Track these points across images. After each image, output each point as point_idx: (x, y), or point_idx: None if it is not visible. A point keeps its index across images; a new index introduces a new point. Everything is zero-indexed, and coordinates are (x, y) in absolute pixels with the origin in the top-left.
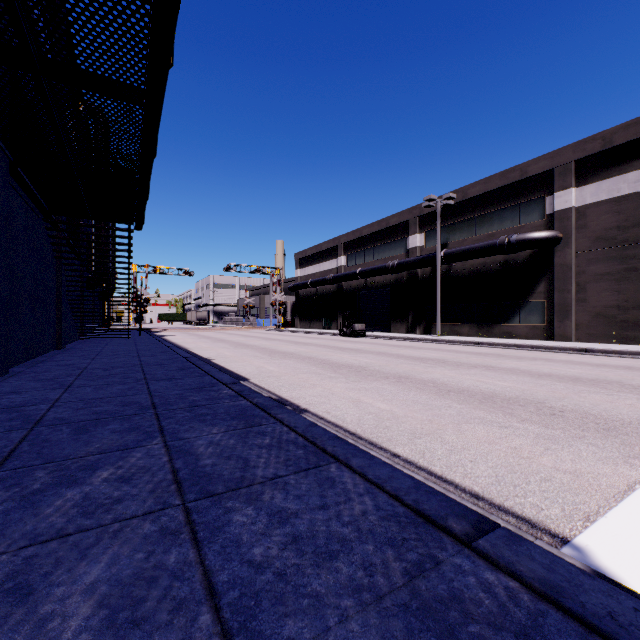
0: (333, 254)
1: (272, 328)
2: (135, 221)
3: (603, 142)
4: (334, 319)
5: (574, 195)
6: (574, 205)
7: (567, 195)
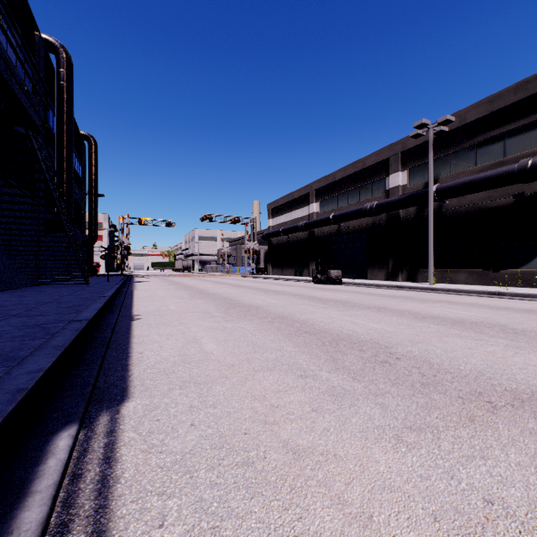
0: (305, 202)
1: (246, 275)
2: (13, 108)
3: None
4: (306, 266)
5: None
6: None
7: None
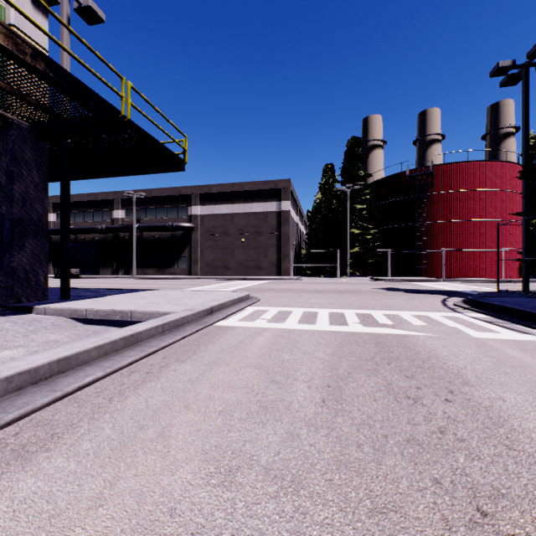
0: None
1: None
2: None
3: (209, 189)
4: None
5: (199, 209)
6: (199, 213)
7: (197, 208)
